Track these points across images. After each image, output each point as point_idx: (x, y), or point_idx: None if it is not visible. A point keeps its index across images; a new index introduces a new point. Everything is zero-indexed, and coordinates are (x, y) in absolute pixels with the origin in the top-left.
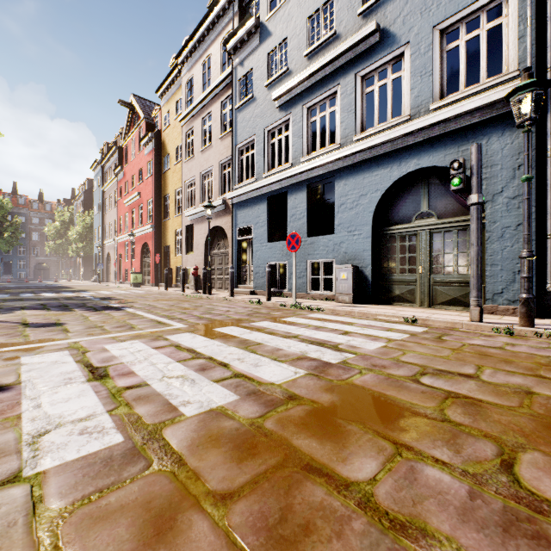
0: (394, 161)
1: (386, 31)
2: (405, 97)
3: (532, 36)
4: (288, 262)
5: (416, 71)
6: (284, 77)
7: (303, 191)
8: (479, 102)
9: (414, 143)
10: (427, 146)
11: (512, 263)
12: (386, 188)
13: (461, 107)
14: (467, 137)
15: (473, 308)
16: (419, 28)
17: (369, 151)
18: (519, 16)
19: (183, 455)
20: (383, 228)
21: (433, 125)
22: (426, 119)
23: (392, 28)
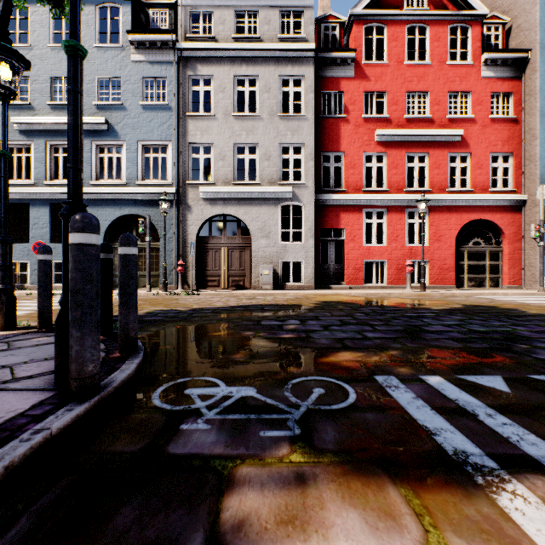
0: (118, 205)
1: (112, 126)
2: (124, 171)
3: (176, 170)
4: (31, 261)
5: (129, 160)
6: (26, 108)
7: (47, 207)
8: (157, 191)
9: (128, 199)
10: (135, 203)
11: (170, 267)
12: (113, 220)
13: (149, 190)
14: (153, 204)
15: (147, 286)
16: (131, 137)
17: (102, 195)
18: (172, 159)
19: (28, 315)
20: (111, 243)
21: (138, 193)
22: (134, 189)
23: (116, 127)
